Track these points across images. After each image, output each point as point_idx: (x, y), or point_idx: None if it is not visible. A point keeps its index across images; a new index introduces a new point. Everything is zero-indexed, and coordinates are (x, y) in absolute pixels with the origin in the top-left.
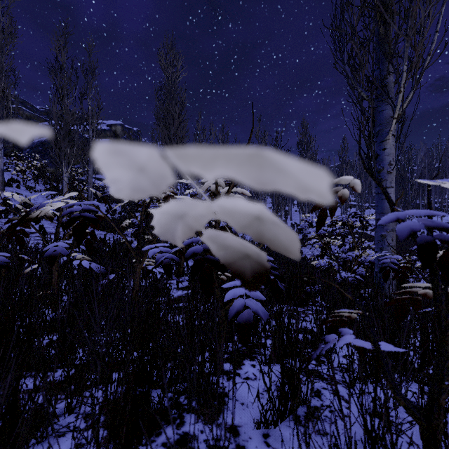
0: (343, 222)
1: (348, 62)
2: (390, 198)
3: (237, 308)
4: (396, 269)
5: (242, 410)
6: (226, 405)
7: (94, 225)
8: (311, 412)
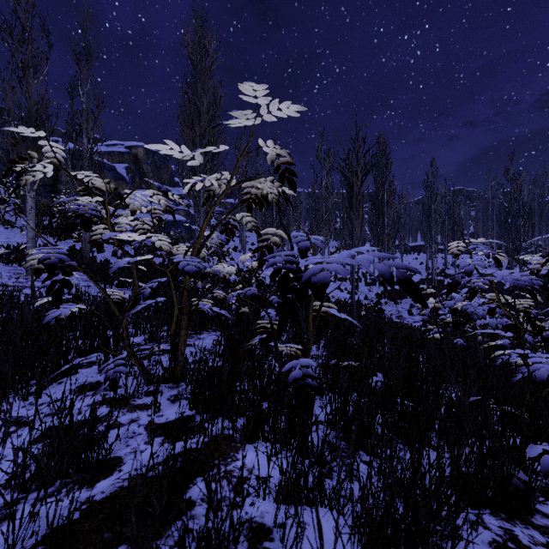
0: None
1: None
2: None
3: None
4: None
5: None
6: None
7: None
8: None
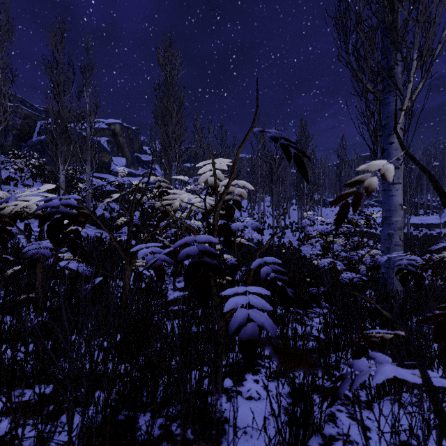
0: (348, 219)
1: (352, 52)
2: (440, 186)
3: (239, 321)
4: (415, 271)
5: (245, 441)
6: (226, 435)
7: (78, 223)
8: (326, 444)
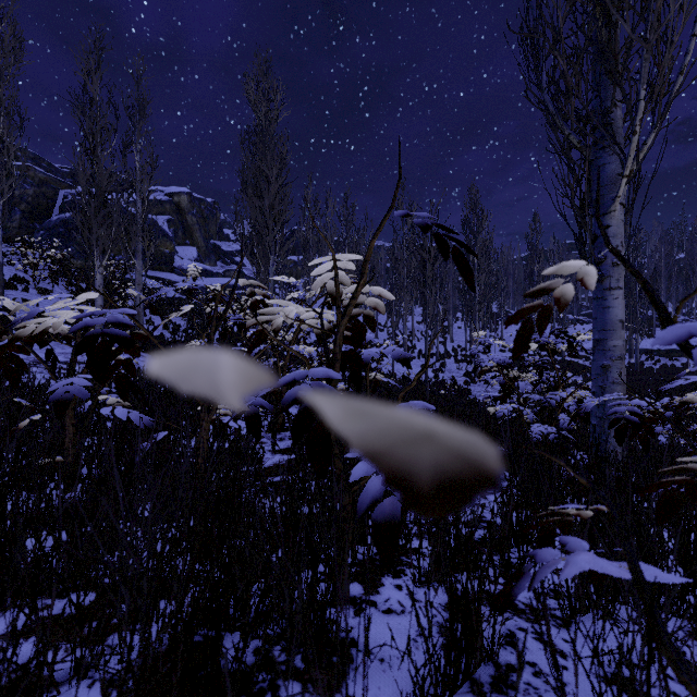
0: (541, 344)
1: (548, 87)
2: (658, 298)
3: (373, 494)
4: (637, 422)
5: (381, 672)
6: (353, 664)
7: (131, 349)
8: (501, 676)
